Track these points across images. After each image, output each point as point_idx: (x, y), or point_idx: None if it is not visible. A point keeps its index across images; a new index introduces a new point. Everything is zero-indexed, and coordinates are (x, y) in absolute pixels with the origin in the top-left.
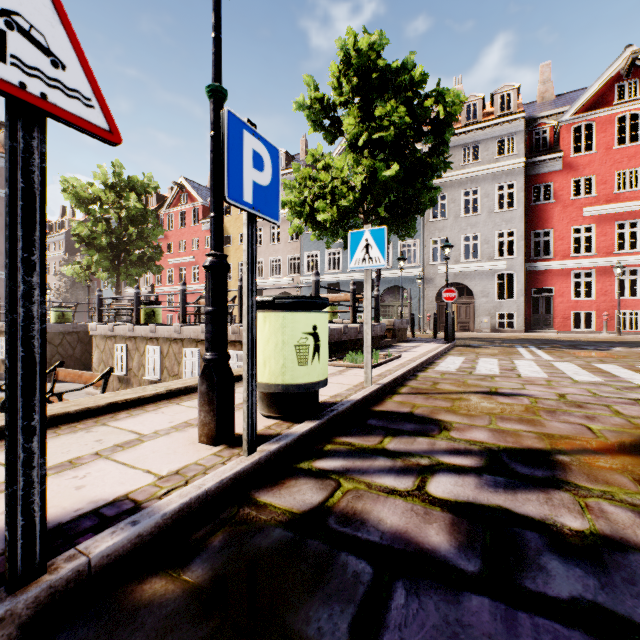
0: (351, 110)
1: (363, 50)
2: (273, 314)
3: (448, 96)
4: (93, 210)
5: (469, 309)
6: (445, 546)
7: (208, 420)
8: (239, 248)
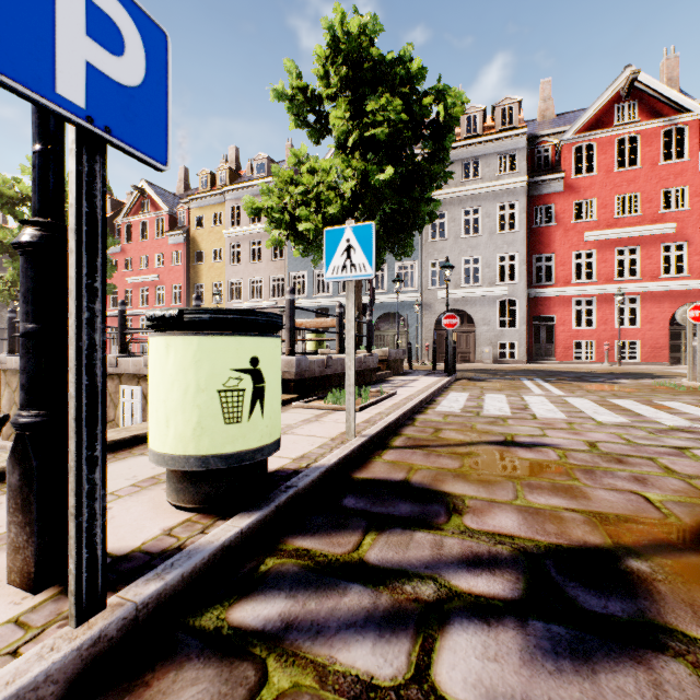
0: (339, 102)
1: (353, 34)
2: (181, 339)
3: (449, 96)
4: (20, 212)
5: (470, 338)
6: None
7: (22, 542)
8: (213, 266)
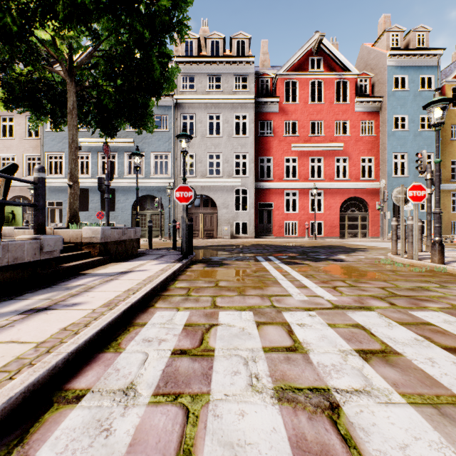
0: None
1: None
2: None
3: None
4: None
5: (213, 218)
6: None
7: None
8: None
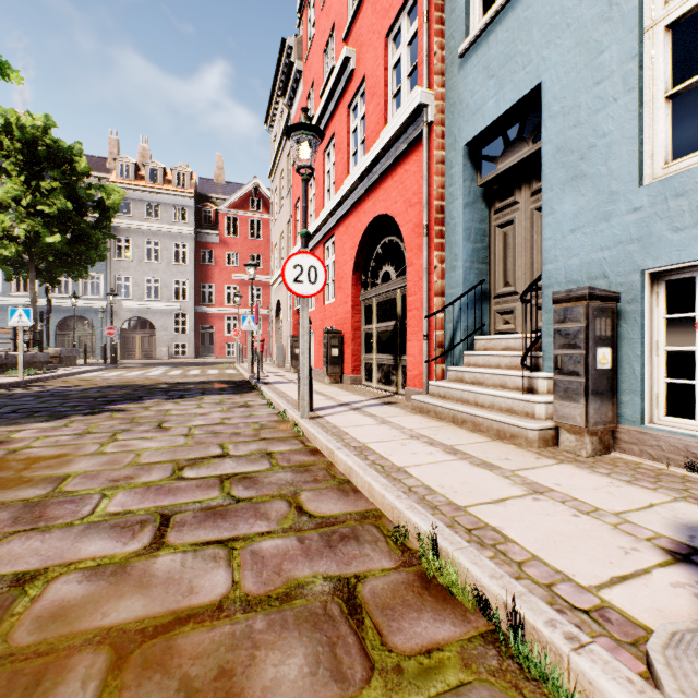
0: (14, 178)
1: (28, 129)
2: None
3: (110, 190)
4: None
5: (152, 340)
6: (33, 392)
7: None
8: None
